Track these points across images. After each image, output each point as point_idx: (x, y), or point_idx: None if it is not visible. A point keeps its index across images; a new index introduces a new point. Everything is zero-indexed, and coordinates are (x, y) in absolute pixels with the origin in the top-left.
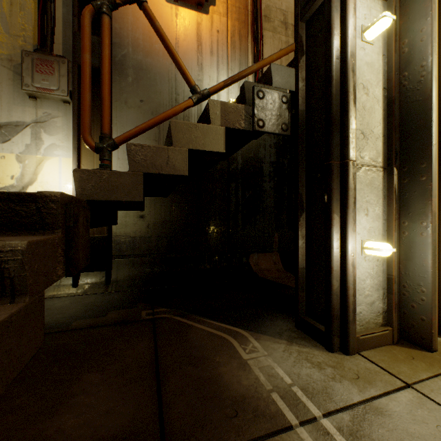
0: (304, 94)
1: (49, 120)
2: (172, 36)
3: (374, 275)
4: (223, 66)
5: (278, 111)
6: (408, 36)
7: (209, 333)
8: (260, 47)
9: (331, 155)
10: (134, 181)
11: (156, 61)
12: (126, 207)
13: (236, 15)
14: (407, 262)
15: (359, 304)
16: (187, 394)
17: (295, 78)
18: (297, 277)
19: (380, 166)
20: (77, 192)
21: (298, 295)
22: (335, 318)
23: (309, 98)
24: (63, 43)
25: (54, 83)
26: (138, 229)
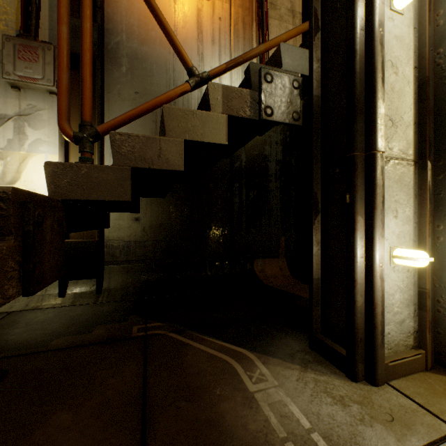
0: (320, 76)
1: (34, 112)
2: (170, 22)
3: (404, 289)
4: (226, 56)
5: (289, 97)
6: (444, 6)
7: (208, 355)
8: (265, 36)
9: (354, 145)
10: (119, 177)
11: (152, 50)
12: (116, 209)
13: (240, 1)
14: (443, 273)
15: (387, 324)
16: (178, 445)
17: (308, 59)
18: (311, 289)
19: (411, 159)
20: (49, 190)
21: (312, 311)
22: (360, 340)
23: (325, 81)
24: (50, 28)
25: (39, 72)
26: (133, 233)
